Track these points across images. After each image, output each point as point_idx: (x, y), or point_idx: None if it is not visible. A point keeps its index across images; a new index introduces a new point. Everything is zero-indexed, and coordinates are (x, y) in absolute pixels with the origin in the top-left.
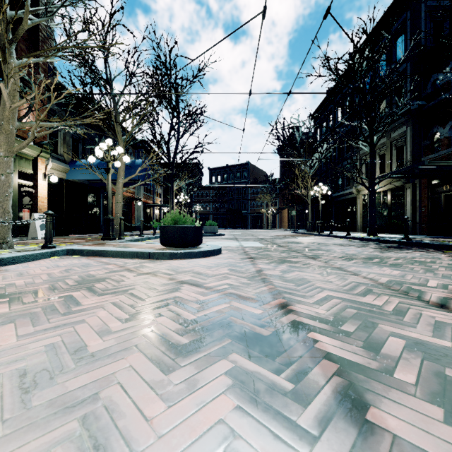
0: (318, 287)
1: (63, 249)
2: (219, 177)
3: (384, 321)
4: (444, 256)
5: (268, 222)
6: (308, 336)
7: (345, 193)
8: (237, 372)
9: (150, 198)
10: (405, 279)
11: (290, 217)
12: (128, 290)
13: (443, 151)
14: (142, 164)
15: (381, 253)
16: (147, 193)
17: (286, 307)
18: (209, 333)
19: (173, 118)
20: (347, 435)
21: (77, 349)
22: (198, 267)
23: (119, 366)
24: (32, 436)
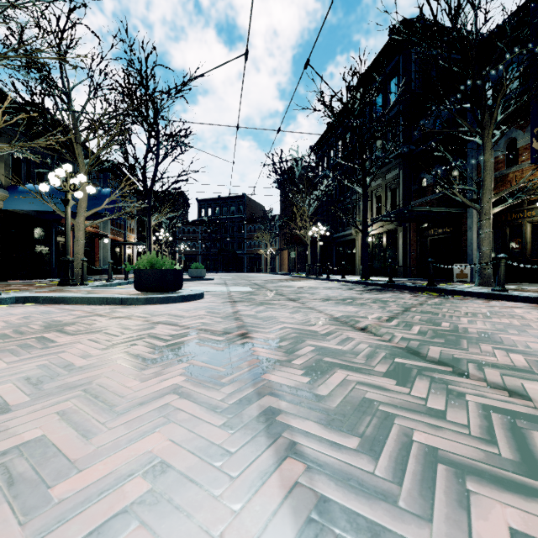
0: (280, 322)
1: (11, 297)
2: (209, 211)
3: (312, 339)
4: (410, 296)
5: (266, 265)
6: (251, 349)
7: (345, 234)
8: (192, 368)
9: (121, 235)
10: (357, 314)
11: (291, 259)
12: (102, 330)
13: (428, 196)
14: (110, 194)
15: (359, 295)
16: (117, 228)
17: (245, 335)
18: (176, 352)
19: (150, 137)
20: (245, 383)
21: (66, 366)
22: (176, 310)
23: (104, 371)
24: (53, 398)
